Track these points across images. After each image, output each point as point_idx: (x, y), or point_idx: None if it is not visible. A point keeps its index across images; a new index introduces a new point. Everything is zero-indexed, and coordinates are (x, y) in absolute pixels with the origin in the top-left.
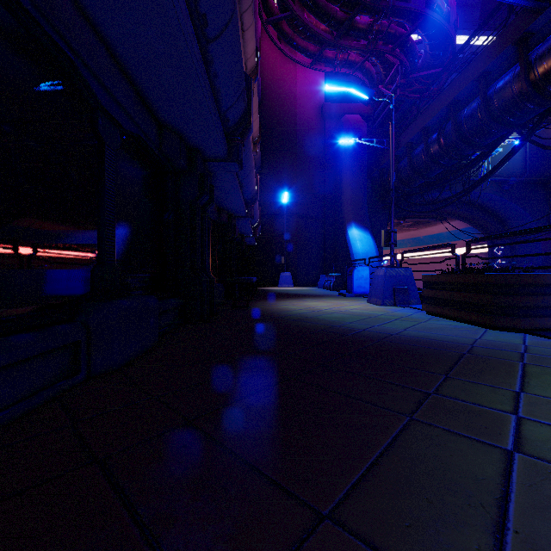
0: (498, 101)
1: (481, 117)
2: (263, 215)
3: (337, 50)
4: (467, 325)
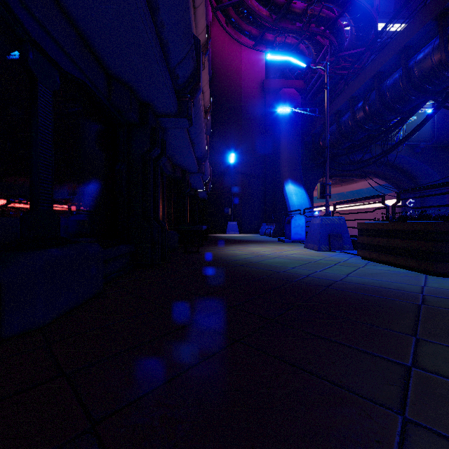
0: (418, 71)
1: (403, 86)
2: (213, 173)
3: (276, 33)
4: (404, 270)
